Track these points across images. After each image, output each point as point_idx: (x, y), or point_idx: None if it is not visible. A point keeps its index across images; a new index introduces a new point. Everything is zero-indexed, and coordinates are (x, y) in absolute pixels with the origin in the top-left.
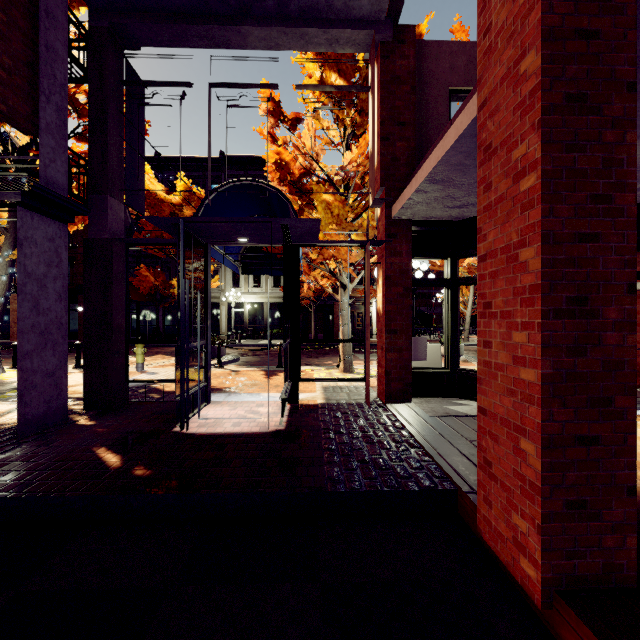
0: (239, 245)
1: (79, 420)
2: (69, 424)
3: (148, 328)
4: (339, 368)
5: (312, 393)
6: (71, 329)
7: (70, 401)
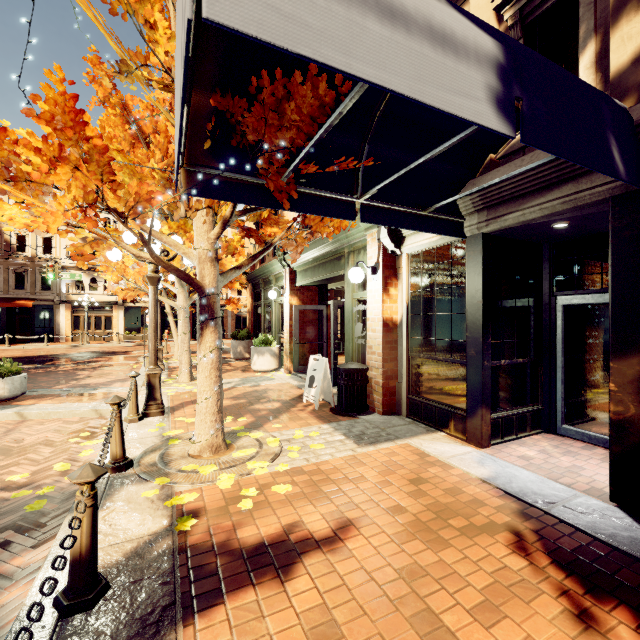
0: (552, 212)
1: None
2: None
3: None
4: (211, 447)
5: (419, 443)
6: None
7: None
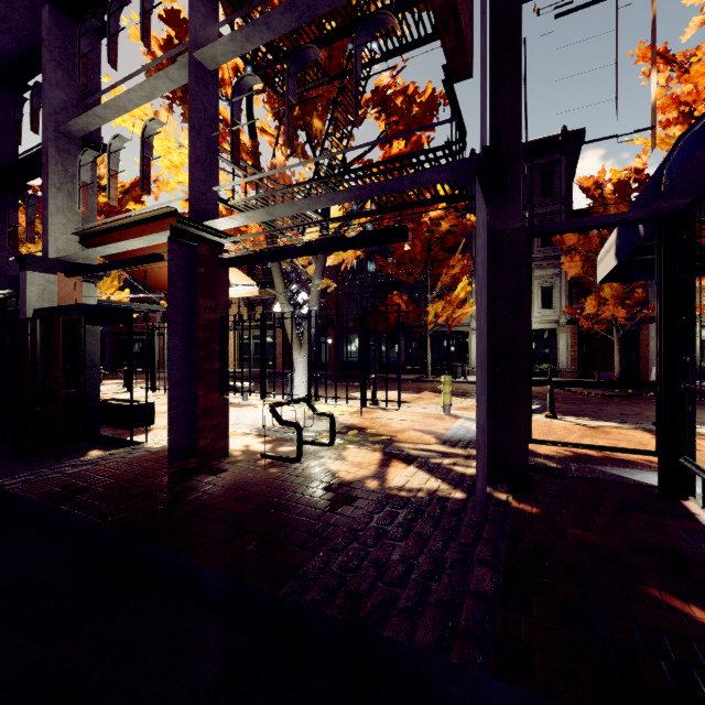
0: None
1: (508, 500)
2: (506, 507)
3: (389, 361)
4: None
5: None
6: (322, 361)
7: (437, 456)
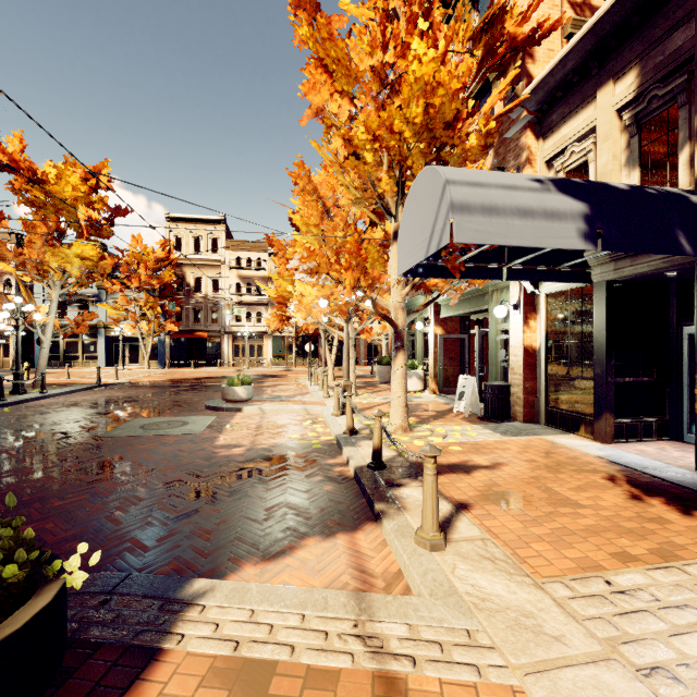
0: (657, 268)
1: None
2: None
3: None
4: (402, 428)
5: (552, 438)
6: None
7: None
